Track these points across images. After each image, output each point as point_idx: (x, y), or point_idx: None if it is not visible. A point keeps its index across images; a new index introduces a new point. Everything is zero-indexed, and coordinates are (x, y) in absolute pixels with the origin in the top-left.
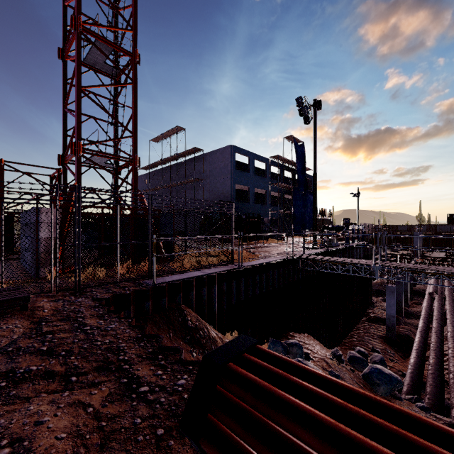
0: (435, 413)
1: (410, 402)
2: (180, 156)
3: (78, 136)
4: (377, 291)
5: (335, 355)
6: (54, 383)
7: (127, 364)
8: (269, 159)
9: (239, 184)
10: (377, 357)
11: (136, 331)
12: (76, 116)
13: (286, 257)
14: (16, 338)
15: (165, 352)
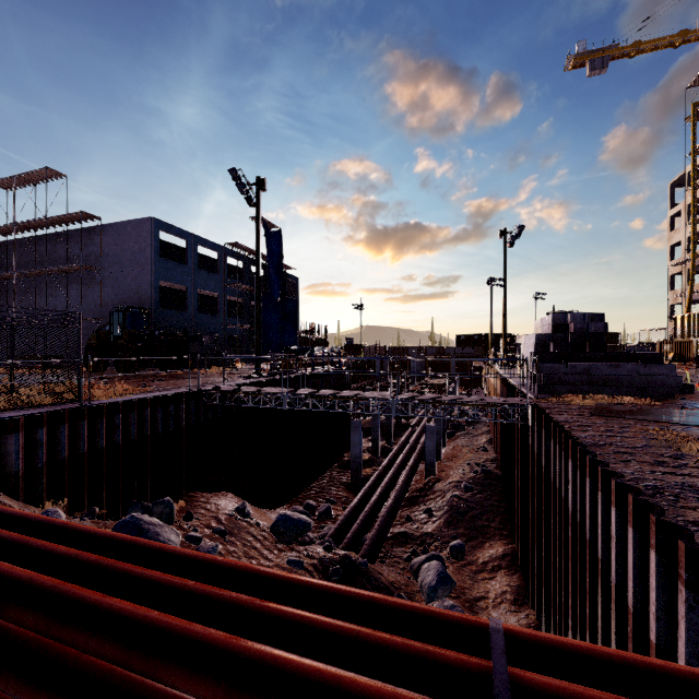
0: (344, 551)
1: (321, 546)
2: (55, 222)
3: None
4: (367, 430)
5: (237, 510)
6: None
7: None
8: (224, 247)
9: (167, 280)
10: (323, 508)
11: None
12: None
13: (188, 390)
14: None
15: None
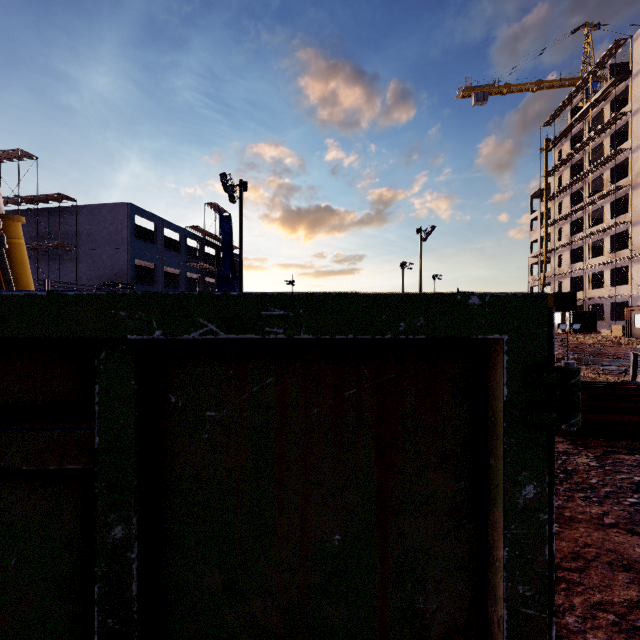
0: None
1: None
2: (26, 200)
3: None
4: None
5: None
6: None
7: None
8: (185, 230)
9: (141, 259)
10: None
11: None
12: None
13: None
14: None
15: None
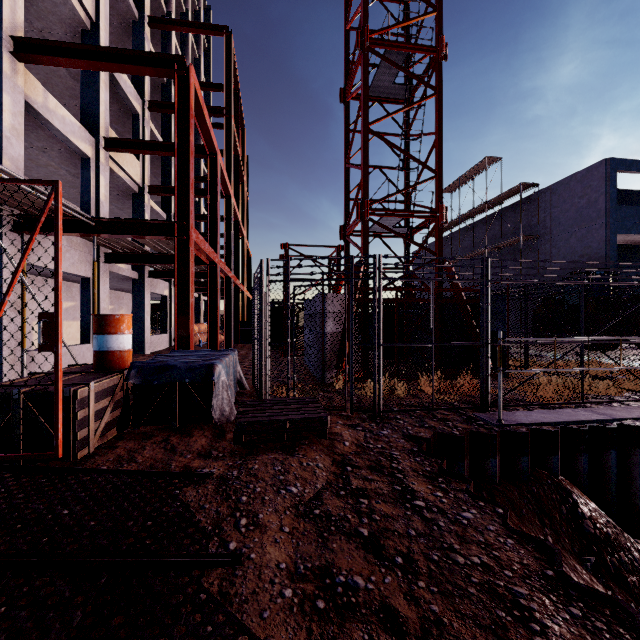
0: None
1: None
2: (491, 204)
3: (364, 193)
4: None
5: None
6: None
7: None
8: None
9: (626, 232)
10: None
11: (532, 552)
12: (362, 167)
13: None
14: (320, 490)
15: None
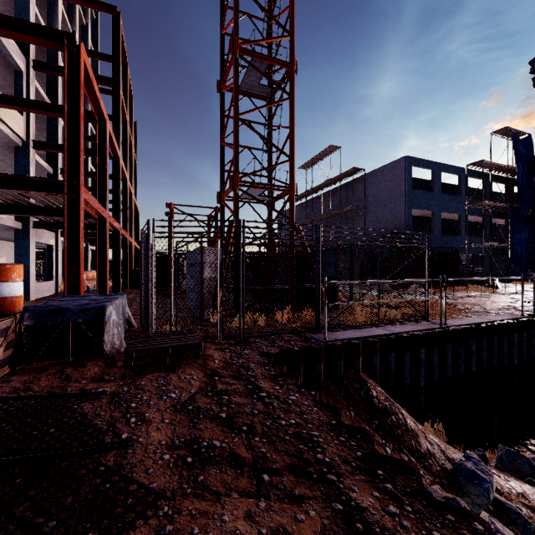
0: None
1: None
2: (334, 181)
3: (236, 168)
4: None
5: None
6: (243, 477)
7: (331, 472)
8: (465, 169)
9: (417, 208)
10: None
11: (326, 413)
12: (234, 147)
13: (522, 316)
14: (194, 393)
15: (385, 466)
